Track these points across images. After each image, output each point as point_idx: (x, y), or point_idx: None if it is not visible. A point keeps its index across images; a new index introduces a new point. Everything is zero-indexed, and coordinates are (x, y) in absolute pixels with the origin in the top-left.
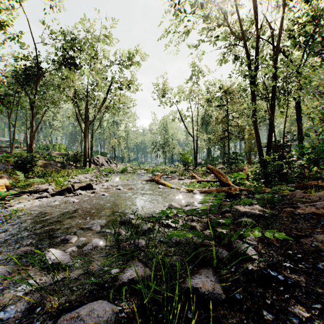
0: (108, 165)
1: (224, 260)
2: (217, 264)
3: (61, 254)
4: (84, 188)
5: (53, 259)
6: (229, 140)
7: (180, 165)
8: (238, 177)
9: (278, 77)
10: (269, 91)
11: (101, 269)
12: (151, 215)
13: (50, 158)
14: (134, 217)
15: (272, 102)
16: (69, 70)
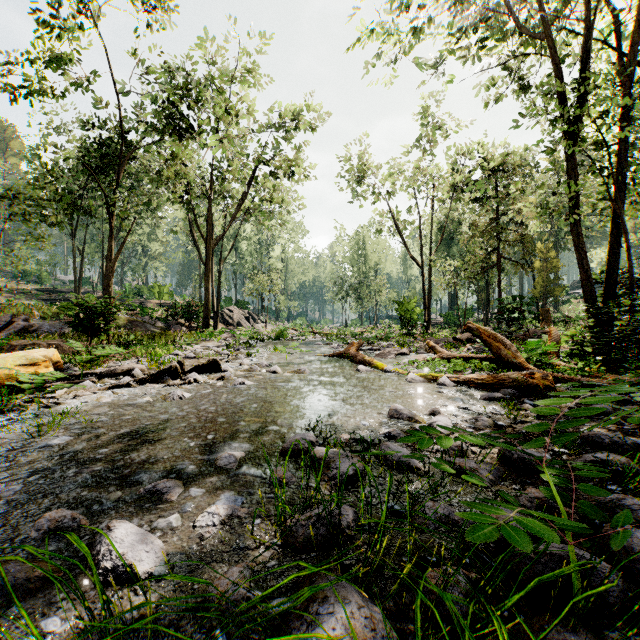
0: (250, 326)
1: (609, 596)
2: (589, 606)
3: (139, 541)
4: (204, 368)
5: (117, 555)
6: (499, 273)
7: (394, 326)
8: (539, 349)
9: (633, 121)
10: (610, 153)
11: (242, 596)
12: (353, 435)
13: (144, 312)
14: (316, 440)
15: (618, 178)
16: (177, 139)
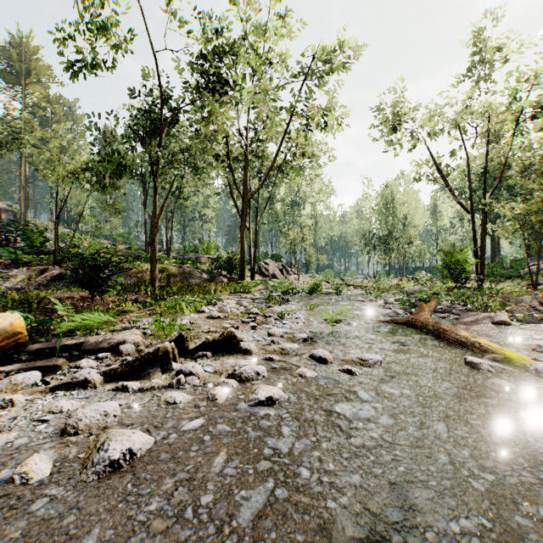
0: (283, 277)
1: None
2: None
3: None
4: (216, 345)
5: None
6: None
7: (434, 278)
8: None
9: None
10: None
11: None
12: None
13: (193, 265)
14: None
15: None
16: (214, 97)
